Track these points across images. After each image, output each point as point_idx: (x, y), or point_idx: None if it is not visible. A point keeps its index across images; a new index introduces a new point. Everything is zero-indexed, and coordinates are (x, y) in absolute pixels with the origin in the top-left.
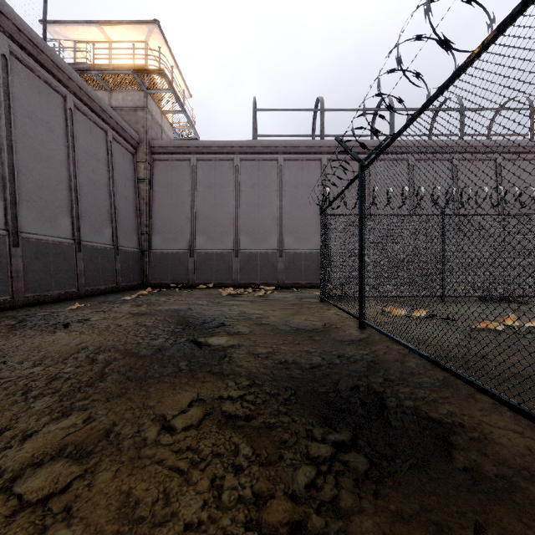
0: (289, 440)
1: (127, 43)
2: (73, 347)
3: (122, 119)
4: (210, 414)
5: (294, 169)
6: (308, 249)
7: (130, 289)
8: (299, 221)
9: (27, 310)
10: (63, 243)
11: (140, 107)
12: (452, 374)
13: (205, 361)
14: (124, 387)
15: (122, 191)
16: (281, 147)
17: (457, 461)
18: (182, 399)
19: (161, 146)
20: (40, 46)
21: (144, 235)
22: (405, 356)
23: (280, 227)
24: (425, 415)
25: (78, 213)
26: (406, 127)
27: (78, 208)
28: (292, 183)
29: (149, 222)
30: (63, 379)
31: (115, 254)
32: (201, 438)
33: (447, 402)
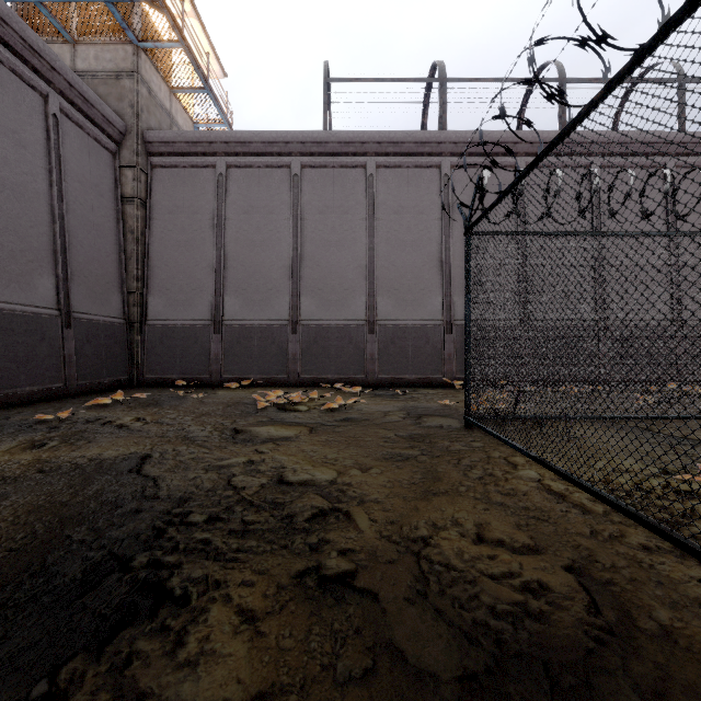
0: None
1: None
2: None
3: (95, 92)
4: None
5: (394, 182)
6: (419, 319)
7: (100, 391)
8: (403, 272)
9: None
10: None
11: (125, 71)
12: None
13: None
14: None
15: (85, 214)
16: (372, 143)
17: None
18: None
19: (164, 141)
20: None
21: (133, 294)
22: None
23: (370, 282)
24: None
25: None
26: None
27: None
28: (390, 206)
29: (142, 273)
30: None
31: (63, 326)
32: None
33: None
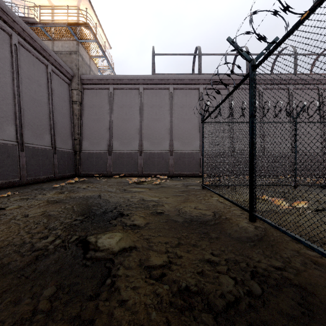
0: None
1: (65, 7)
2: None
3: (61, 59)
4: None
5: (180, 95)
6: (190, 150)
7: (65, 178)
8: (184, 131)
9: None
10: (7, 144)
11: (73, 51)
12: None
13: (78, 288)
14: None
15: (59, 109)
16: (171, 80)
17: None
18: None
19: (89, 79)
20: None
21: (76, 140)
22: None
23: (171, 135)
24: None
25: (22, 122)
26: None
27: (22, 119)
28: (179, 105)
29: (80, 131)
30: None
31: (53, 153)
32: None
33: None
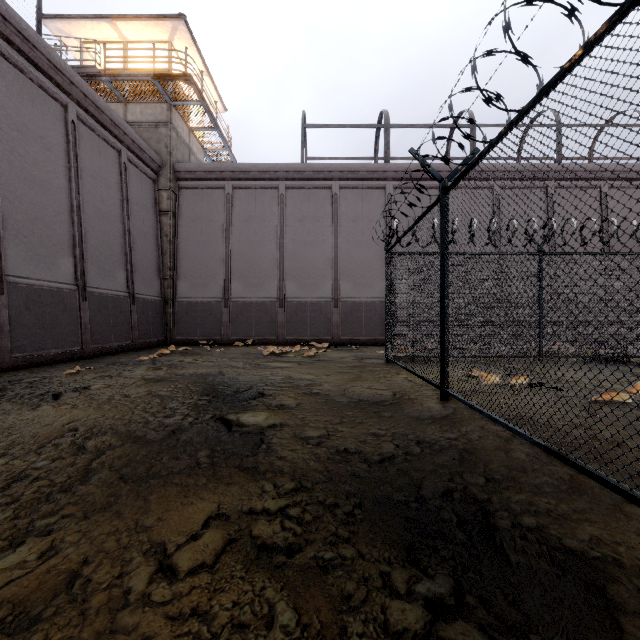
0: (355, 594)
1: (146, 43)
2: (58, 428)
3: (140, 137)
4: (234, 541)
5: (352, 199)
6: (370, 297)
7: (150, 347)
8: (359, 263)
9: (12, 375)
10: (62, 290)
11: (162, 122)
12: (589, 475)
13: (233, 450)
14: (113, 493)
15: (140, 226)
16: (336, 172)
17: (634, 639)
18: (195, 516)
19: (189, 171)
20: (32, 40)
21: (167, 280)
22: (509, 442)
23: (335, 271)
24: (559, 543)
25: (83, 252)
26: (511, 127)
27: (83, 246)
28: (349, 216)
29: (173, 264)
30: (29, 481)
31: (131, 304)
32: (215, 590)
33: (586, 520)
